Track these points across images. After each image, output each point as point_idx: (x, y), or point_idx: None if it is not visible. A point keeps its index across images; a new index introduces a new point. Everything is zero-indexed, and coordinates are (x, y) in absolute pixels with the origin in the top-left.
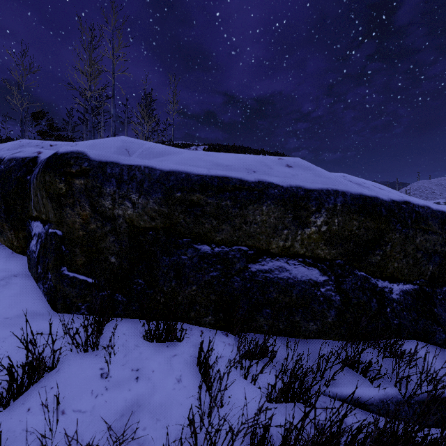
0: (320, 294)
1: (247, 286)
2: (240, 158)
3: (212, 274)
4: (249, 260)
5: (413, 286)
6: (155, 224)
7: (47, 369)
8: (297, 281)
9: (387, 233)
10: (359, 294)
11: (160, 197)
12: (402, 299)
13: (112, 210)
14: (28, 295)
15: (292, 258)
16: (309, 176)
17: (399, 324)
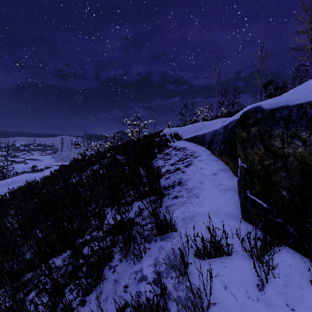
0: None
1: None
2: None
3: None
4: None
5: None
6: None
7: (225, 253)
8: None
9: None
10: None
11: None
12: None
13: (282, 149)
14: (232, 203)
15: None
16: None
17: None
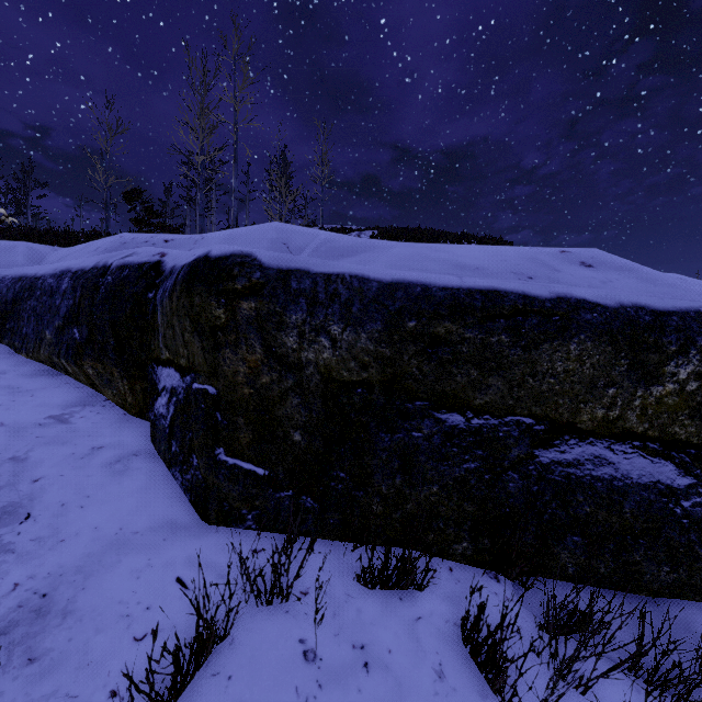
0: (682, 512)
1: (531, 490)
2: (493, 253)
3: (468, 465)
4: (537, 443)
5: None
6: (368, 375)
7: (217, 640)
8: (630, 484)
9: None
10: None
11: (379, 329)
12: None
13: (298, 352)
14: (159, 491)
15: (619, 440)
16: (635, 283)
17: None
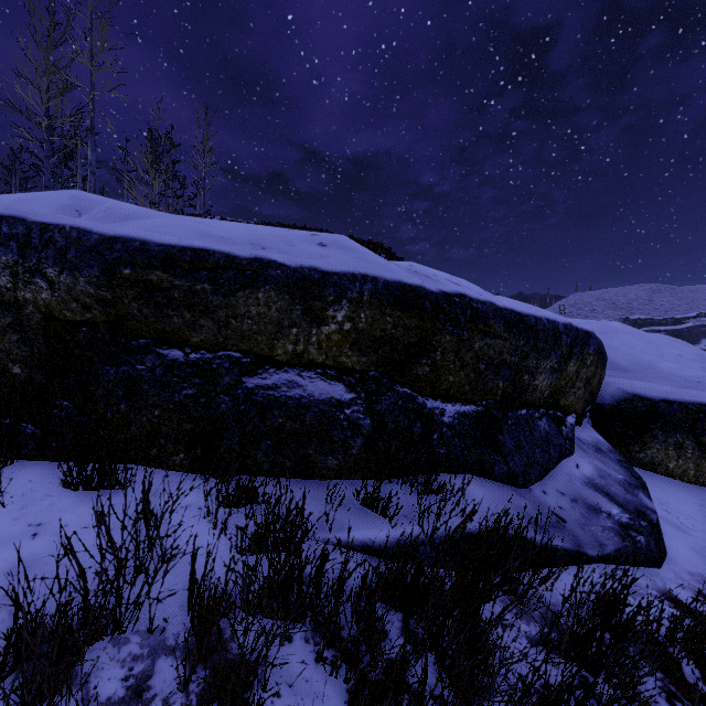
0: (345, 417)
1: (240, 409)
2: (250, 230)
3: (187, 392)
4: (244, 372)
5: (476, 407)
6: (92, 316)
7: None
8: (313, 400)
9: (434, 334)
10: (400, 417)
11: (97, 274)
12: (456, 423)
13: (13, 291)
14: None
15: (307, 368)
16: (346, 259)
17: (447, 454)
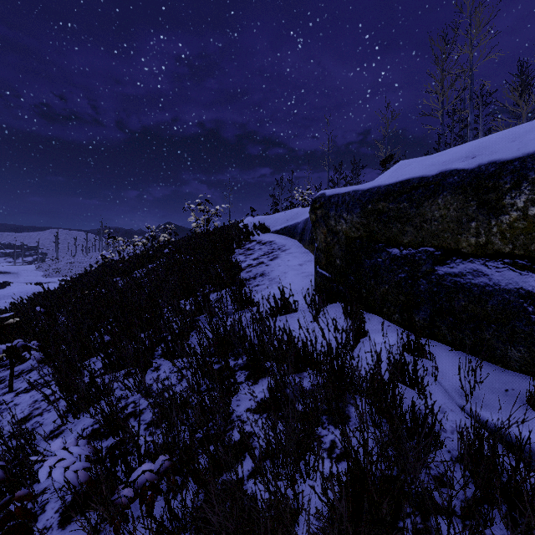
0: (533, 310)
1: (433, 290)
2: (478, 143)
3: (401, 275)
4: (436, 262)
5: None
6: (360, 233)
7: (294, 310)
8: (498, 289)
9: None
10: None
11: (359, 212)
12: None
13: (335, 227)
14: (310, 284)
15: (492, 258)
16: None
17: None
